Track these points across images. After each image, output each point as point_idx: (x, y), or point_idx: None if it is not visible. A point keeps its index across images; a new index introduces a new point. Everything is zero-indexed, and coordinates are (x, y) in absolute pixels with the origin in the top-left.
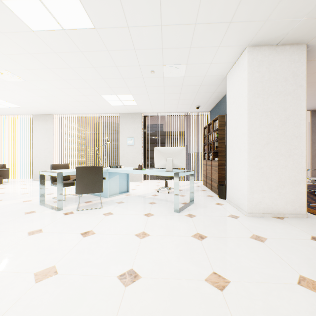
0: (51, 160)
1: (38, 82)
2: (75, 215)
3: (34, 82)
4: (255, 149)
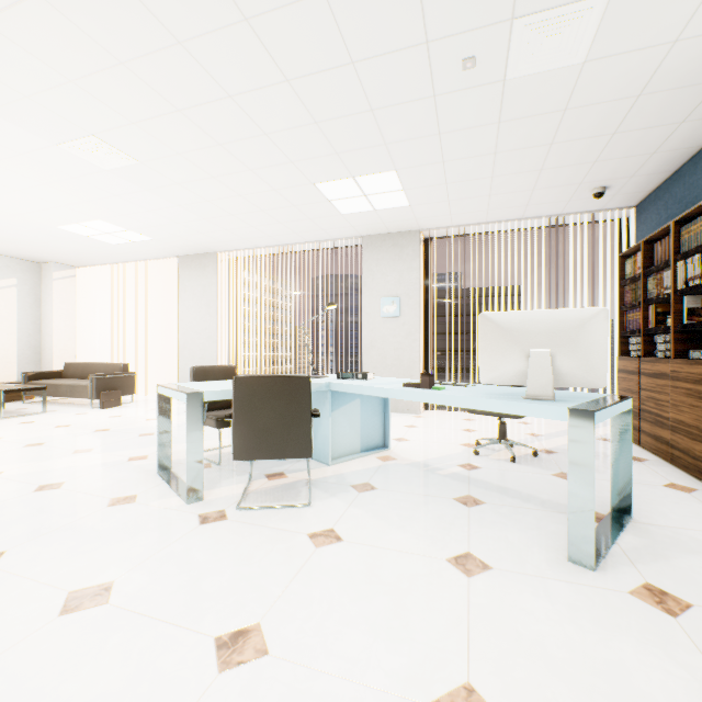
0: (213, 356)
1: (165, 163)
2: (228, 529)
3: (157, 165)
4: None
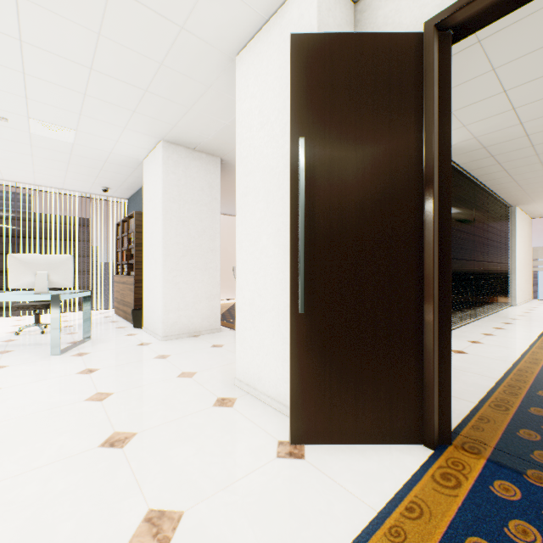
0: None
1: None
2: None
3: None
4: (171, 262)
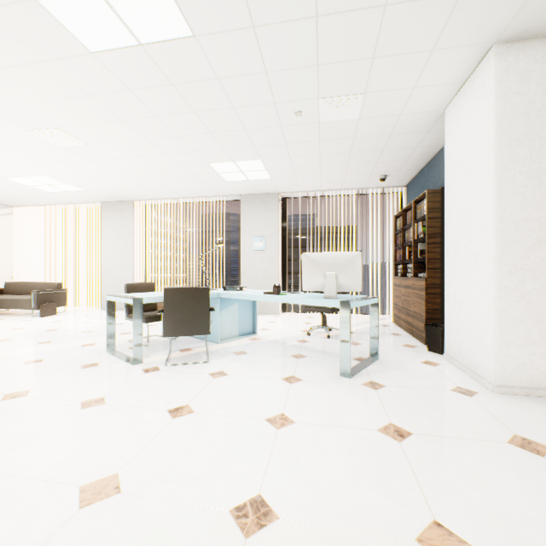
0: (130, 277)
1: (106, 146)
2: (162, 374)
3: (100, 147)
4: (511, 254)
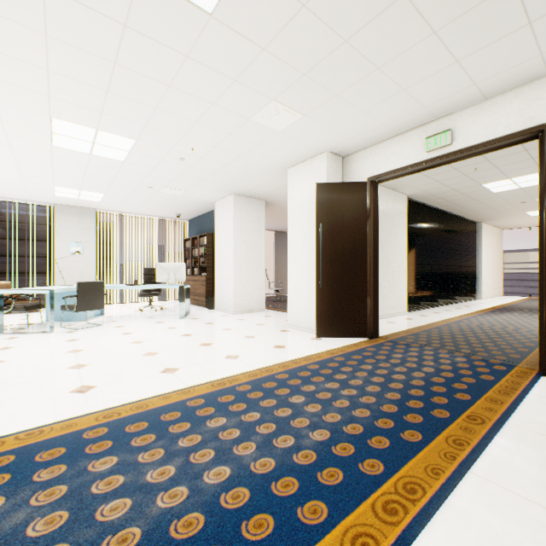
0: None
1: None
2: (85, 331)
3: None
4: (238, 267)
